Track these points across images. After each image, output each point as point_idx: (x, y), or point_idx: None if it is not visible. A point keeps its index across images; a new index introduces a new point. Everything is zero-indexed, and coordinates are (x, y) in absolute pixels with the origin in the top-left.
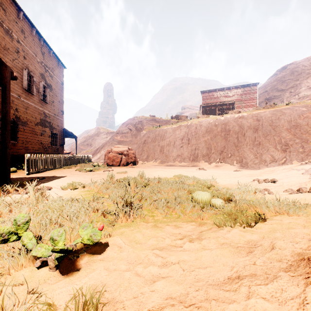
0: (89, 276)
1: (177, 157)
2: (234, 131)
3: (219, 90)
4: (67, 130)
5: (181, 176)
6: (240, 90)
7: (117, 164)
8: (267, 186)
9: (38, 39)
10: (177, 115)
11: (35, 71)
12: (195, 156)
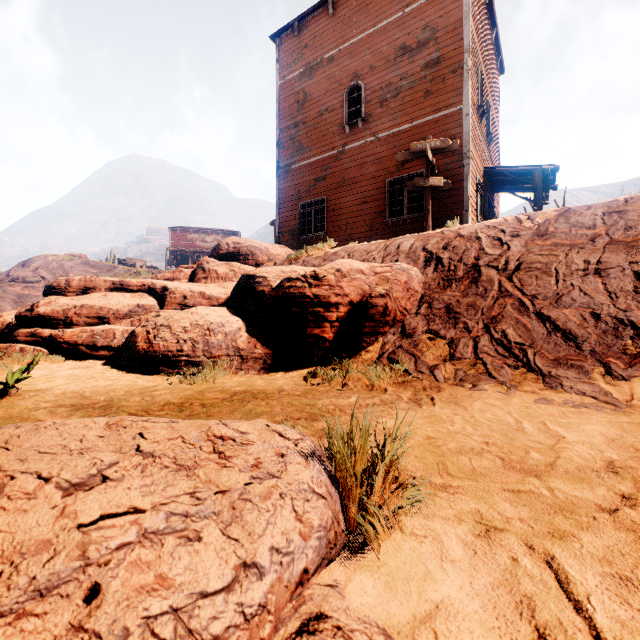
0: None
1: None
2: None
3: (195, 231)
4: None
5: None
6: (221, 237)
7: None
8: None
9: None
10: (129, 259)
11: None
12: None
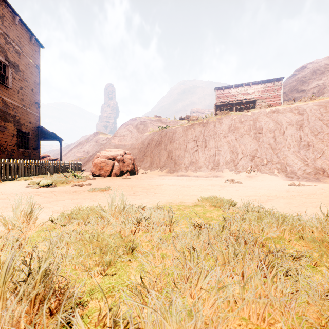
0: None
1: (190, 164)
2: (269, 129)
3: (237, 87)
4: (46, 129)
5: (217, 201)
6: (262, 86)
7: (106, 173)
8: None
9: None
10: (187, 116)
11: None
12: (215, 163)
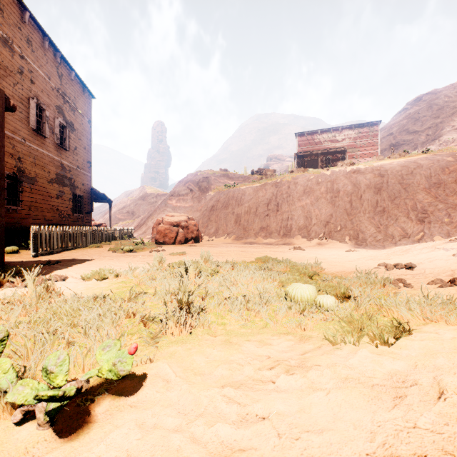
0: (107, 441)
1: (260, 231)
2: (346, 192)
3: (323, 132)
4: (96, 190)
5: (266, 259)
6: (354, 132)
7: (171, 240)
8: (400, 275)
9: (52, 54)
10: (260, 169)
11: (48, 101)
12: (287, 229)
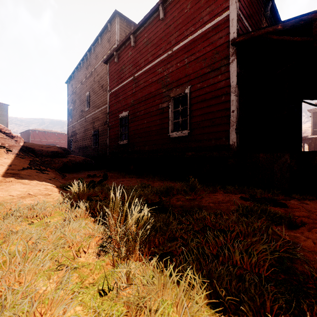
0: None
1: None
2: None
3: None
4: None
5: None
6: None
7: None
8: None
9: None
10: None
11: None
12: None
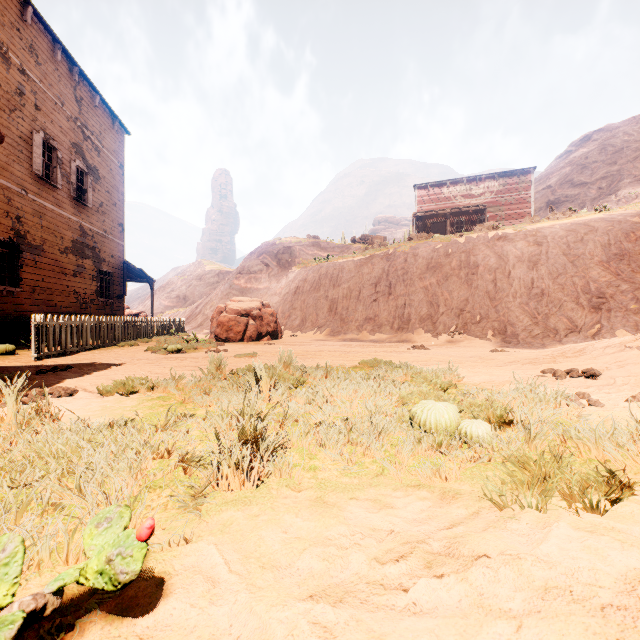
0: None
1: (365, 323)
2: (488, 267)
3: (453, 183)
4: (132, 265)
5: (376, 363)
6: (497, 183)
7: (237, 336)
8: (578, 387)
9: (67, 69)
10: (364, 236)
11: (61, 137)
12: (404, 321)
